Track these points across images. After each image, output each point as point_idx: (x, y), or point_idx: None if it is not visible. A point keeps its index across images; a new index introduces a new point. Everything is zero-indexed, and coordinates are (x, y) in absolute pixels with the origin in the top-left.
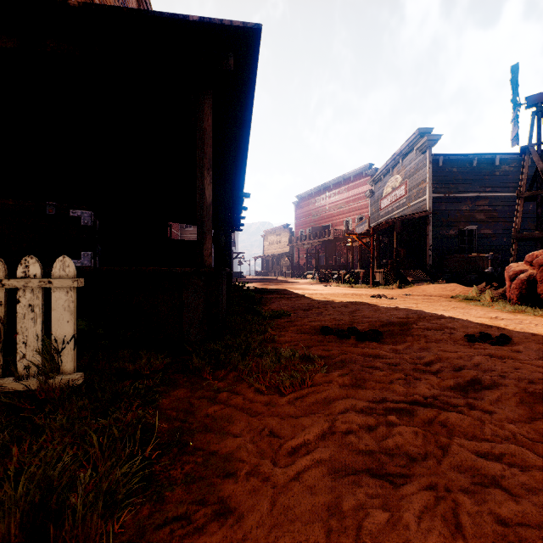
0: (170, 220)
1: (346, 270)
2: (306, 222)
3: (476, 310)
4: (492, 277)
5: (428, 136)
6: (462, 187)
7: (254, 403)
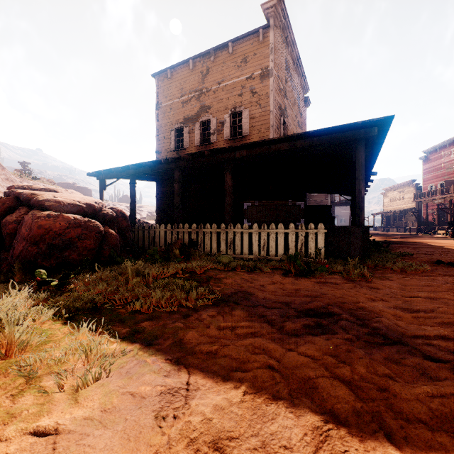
0: (307, 191)
1: None
2: (437, 176)
3: None
4: None
5: None
6: None
7: (394, 272)
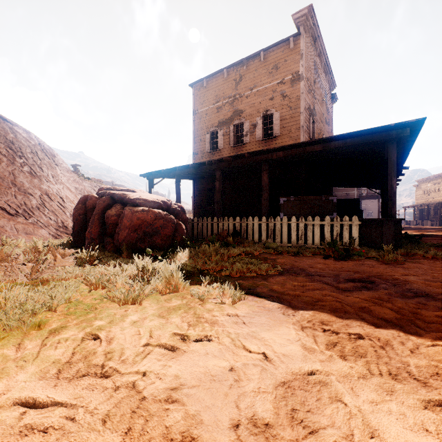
0: (334, 186)
1: None
2: None
3: None
4: None
5: None
6: None
7: (426, 259)
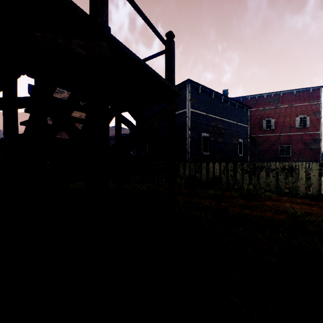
0: None
1: None
2: None
3: None
4: None
5: None
6: None
7: None
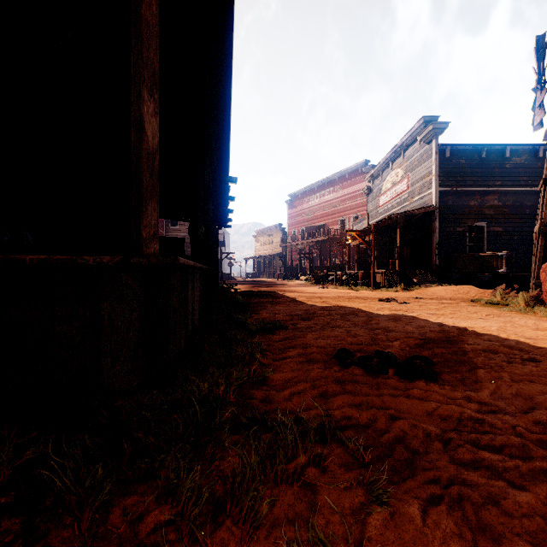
0: None
1: (342, 271)
2: (299, 222)
3: (519, 318)
4: (506, 277)
5: (434, 123)
6: (471, 181)
7: None
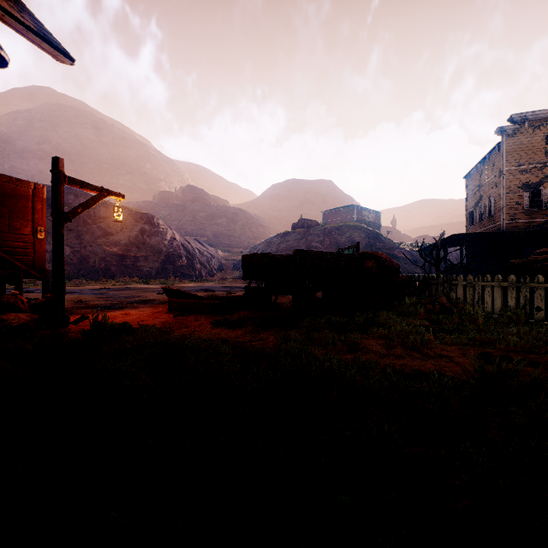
0: None
1: None
2: None
3: None
4: None
5: None
6: None
7: None
